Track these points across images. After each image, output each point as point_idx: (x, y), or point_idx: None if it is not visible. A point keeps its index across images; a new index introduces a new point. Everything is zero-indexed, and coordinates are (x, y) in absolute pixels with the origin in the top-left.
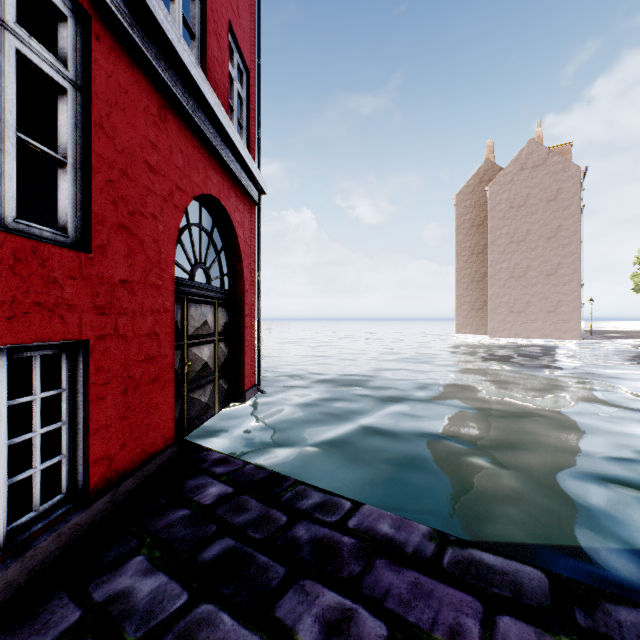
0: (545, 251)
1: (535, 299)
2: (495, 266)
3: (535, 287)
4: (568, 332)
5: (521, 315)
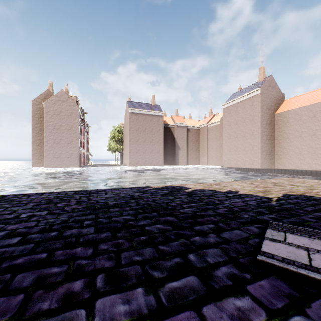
0: (67, 134)
1: (64, 152)
2: (47, 137)
3: (64, 147)
4: (75, 165)
5: (58, 158)
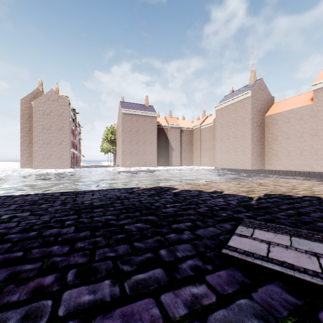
0: (58, 134)
1: (54, 153)
2: (37, 138)
3: (54, 148)
4: (66, 166)
5: (48, 159)
